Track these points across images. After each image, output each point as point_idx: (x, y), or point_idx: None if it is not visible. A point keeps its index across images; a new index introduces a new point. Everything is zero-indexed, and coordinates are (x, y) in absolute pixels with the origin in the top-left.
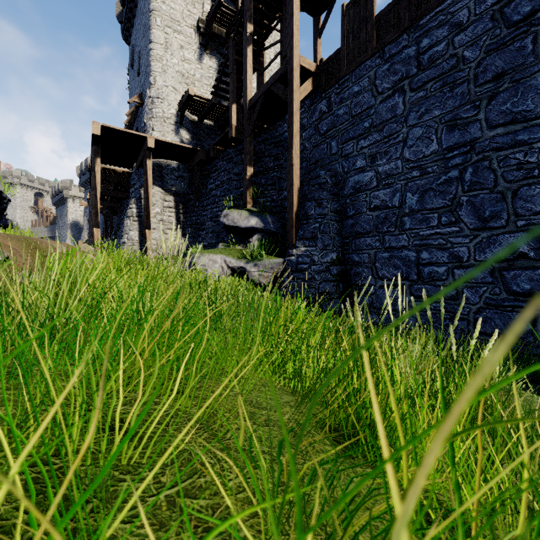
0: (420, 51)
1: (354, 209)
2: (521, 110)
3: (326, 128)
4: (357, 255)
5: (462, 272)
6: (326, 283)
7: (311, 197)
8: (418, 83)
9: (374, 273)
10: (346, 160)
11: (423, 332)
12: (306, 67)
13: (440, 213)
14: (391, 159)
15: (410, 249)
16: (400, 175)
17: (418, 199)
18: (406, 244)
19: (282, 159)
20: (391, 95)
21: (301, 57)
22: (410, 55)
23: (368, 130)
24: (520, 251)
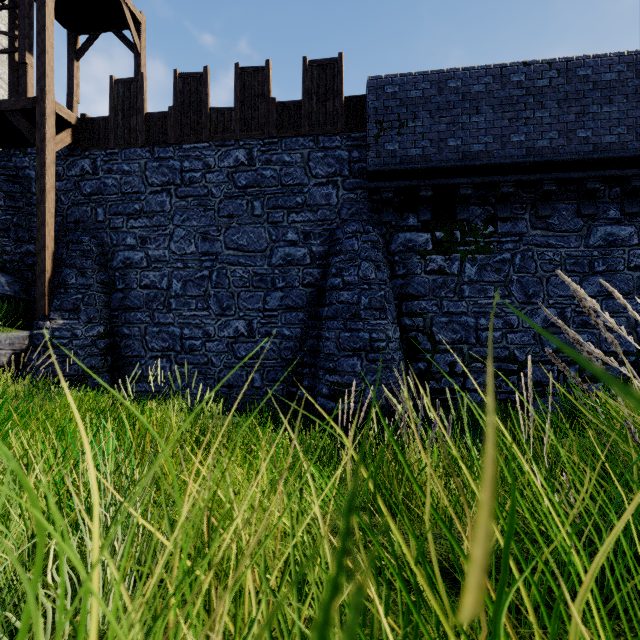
0: (183, 168)
1: (125, 283)
2: (242, 244)
3: (90, 190)
4: (127, 328)
5: (211, 344)
6: (93, 357)
7: (72, 264)
8: (182, 194)
9: (144, 346)
10: (115, 233)
11: (180, 393)
12: (64, 116)
13: (198, 300)
14: (160, 246)
15: (176, 326)
16: (168, 263)
17: (182, 286)
18: (173, 321)
19: (21, 200)
20: (160, 192)
21: (58, 104)
22: (176, 167)
23: (139, 213)
24: (241, 331)
